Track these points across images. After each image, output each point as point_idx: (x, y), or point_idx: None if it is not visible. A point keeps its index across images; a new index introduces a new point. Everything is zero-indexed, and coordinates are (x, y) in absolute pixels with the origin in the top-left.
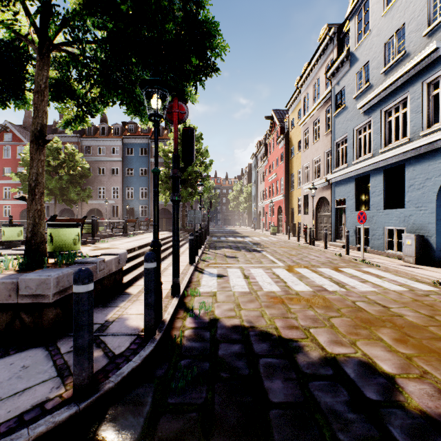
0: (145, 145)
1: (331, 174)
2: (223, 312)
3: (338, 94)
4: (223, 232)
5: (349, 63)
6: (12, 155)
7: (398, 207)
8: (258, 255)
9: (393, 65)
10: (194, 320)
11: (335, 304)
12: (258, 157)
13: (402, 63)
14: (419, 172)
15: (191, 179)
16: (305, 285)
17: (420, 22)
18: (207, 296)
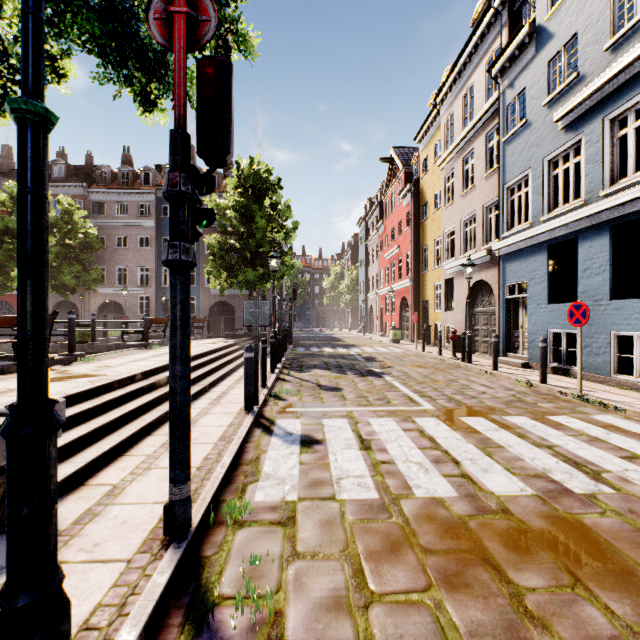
0: None
1: (498, 241)
2: (313, 622)
3: (512, 103)
4: (315, 338)
5: (534, 46)
6: None
7: None
8: (379, 383)
9: (631, 29)
10: None
11: (636, 559)
12: (368, 223)
13: None
14: None
15: (263, 253)
16: (508, 473)
17: None
18: (269, 526)
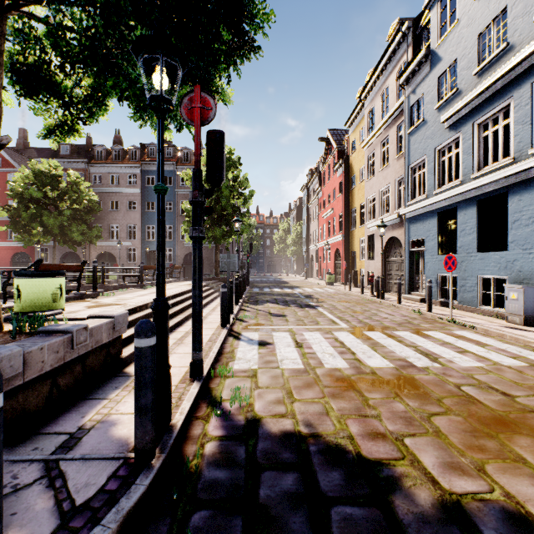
0: (170, 173)
1: (404, 208)
2: (267, 406)
3: (414, 105)
4: (267, 281)
5: (428, 65)
6: (1, 185)
7: (489, 249)
8: (313, 312)
9: (490, 62)
10: (222, 421)
11: (432, 390)
12: (309, 189)
13: (503, 59)
14: (528, 203)
15: (227, 215)
16: (382, 358)
17: (529, 3)
18: (243, 377)
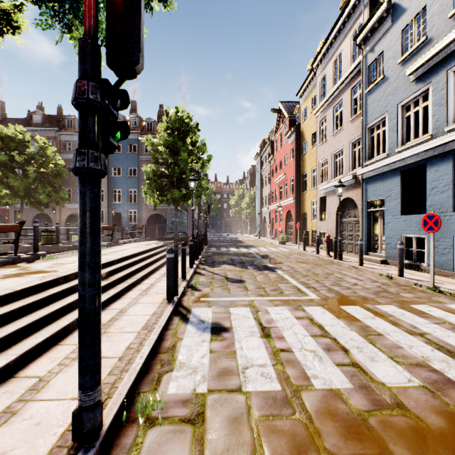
0: (135, 141)
1: (361, 168)
2: None
3: (372, 64)
4: (224, 241)
5: (390, 19)
6: None
7: None
8: (273, 276)
9: None
10: None
11: None
12: (262, 157)
13: None
14: None
15: (186, 178)
16: (392, 362)
17: None
18: (179, 424)
